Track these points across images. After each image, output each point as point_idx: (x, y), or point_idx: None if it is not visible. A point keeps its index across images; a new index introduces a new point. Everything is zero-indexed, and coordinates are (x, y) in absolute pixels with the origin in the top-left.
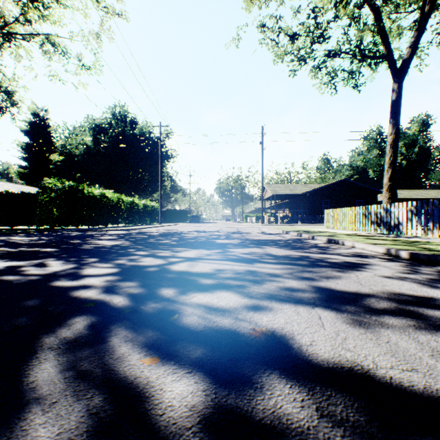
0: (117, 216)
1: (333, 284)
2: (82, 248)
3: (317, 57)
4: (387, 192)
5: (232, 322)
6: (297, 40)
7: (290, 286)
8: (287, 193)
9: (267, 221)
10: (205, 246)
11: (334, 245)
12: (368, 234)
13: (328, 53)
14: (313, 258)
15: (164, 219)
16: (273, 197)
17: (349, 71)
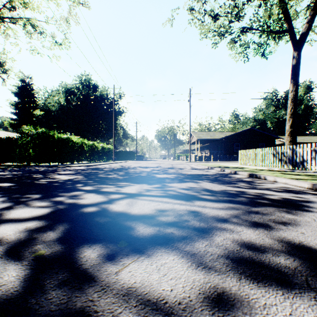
0: (81, 156)
1: (299, 235)
2: (36, 183)
3: (234, 32)
4: (288, 136)
5: None
6: (218, 19)
7: (249, 240)
8: (208, 138)
9: (193, 159)
10: (146, 180)
11: (257, 180)
12: (278, 169)
13: (243, 28)
14: (248, 193)
15: (117, 158)
16: (197, 141)
17: (258, 43)
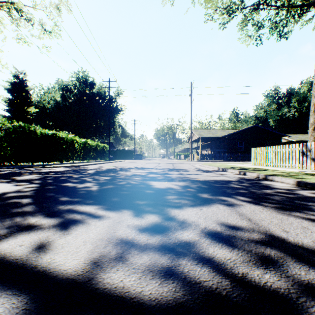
0: (71, 154)
1: None
2: None
3: (247, 7)
4: (314, 131)
5: None
6: None
7: None
8: (210, 136)
9: (194, 158)
10: (133, 198)
11: None
12: None
13: (259, 0)
14: None
15: (115, 157)
16: (198, 140)
17: (273, 23)
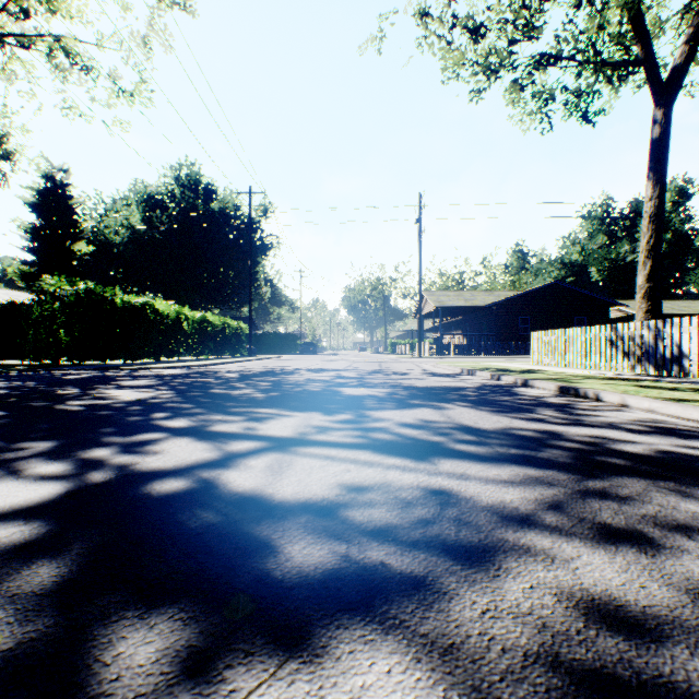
0: (176, 344)
1: None
2: (58, 409)
3: (519, 64)
4: (644, 300)
5: None
6: (484, 36)
7: (606, 591)
8: (460, 305)
9: (427, 352)
10: (319, 403)
11: (580, 401)
12: (624, 375)
13: (540, 56)
14: (567, 438)
15: (259, 348)
16: (436, 312)
17: (574, 91)
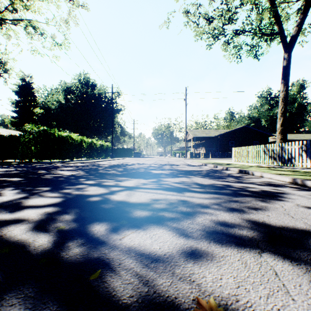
0: (80, 153)
1: (264, 217)
2: (43, 178)
3: (227, 34)
4: (279, 134)
5: (167, 283)
6: (212, 22)
7: (224, 220)
8: (203, 136)
9: (189, 156)
10: (143, 176)
11: (245, 175)
12: (268, 165)
13: (235, 31)
14: (233, 187)
15: (115, 155)
16: (193, 139)
17: (251, 45)
